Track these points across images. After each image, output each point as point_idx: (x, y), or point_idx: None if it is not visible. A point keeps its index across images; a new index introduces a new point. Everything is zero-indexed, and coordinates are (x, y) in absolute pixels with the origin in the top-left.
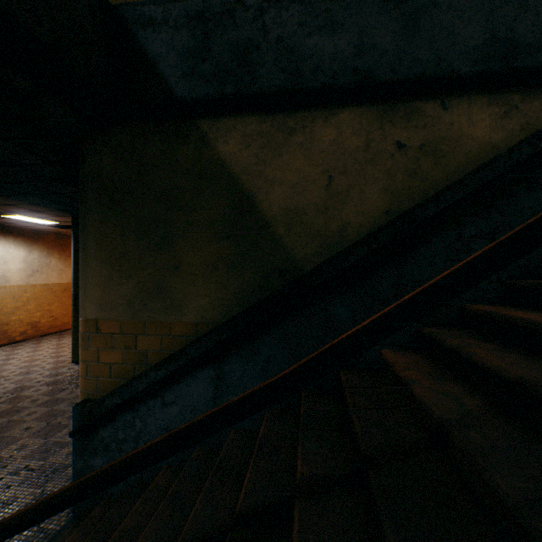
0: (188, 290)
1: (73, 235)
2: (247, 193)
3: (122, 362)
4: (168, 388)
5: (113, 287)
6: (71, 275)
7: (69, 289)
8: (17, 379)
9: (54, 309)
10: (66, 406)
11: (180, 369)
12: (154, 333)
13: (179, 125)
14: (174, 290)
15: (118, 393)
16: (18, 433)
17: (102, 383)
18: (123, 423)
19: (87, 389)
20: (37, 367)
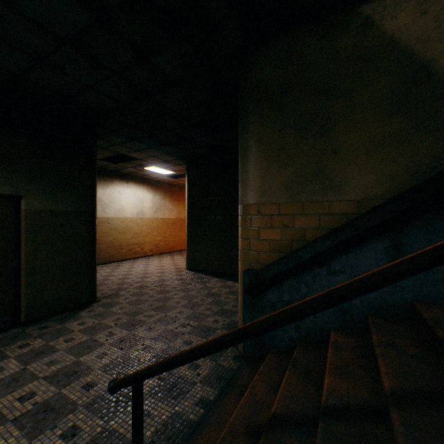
0: (348, 171)
1: (187, 177)
2: (422, 62)
3: (280, 239)
4: (334, 258)
5: (271, 176)
6: (176, 213)
7: (175, 223)
8: (158, 275)
9: (167, 236)
10: (195, 293)
11: (355, 237)
12: (311, 212)
13: (337, 19)
14: (332, 172)
15: (283, 261)
16: (173, 304)
17: (261, 256)
18: (287, 287)
19: (249, 261)
20: (166, 270)
